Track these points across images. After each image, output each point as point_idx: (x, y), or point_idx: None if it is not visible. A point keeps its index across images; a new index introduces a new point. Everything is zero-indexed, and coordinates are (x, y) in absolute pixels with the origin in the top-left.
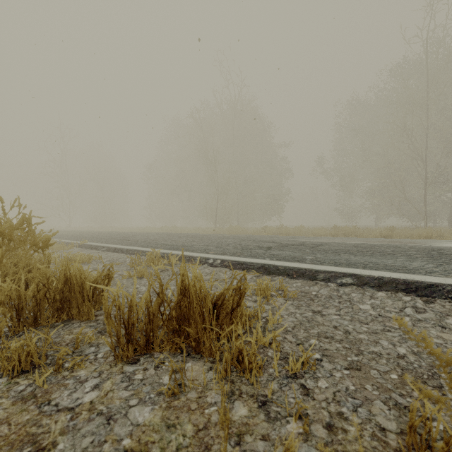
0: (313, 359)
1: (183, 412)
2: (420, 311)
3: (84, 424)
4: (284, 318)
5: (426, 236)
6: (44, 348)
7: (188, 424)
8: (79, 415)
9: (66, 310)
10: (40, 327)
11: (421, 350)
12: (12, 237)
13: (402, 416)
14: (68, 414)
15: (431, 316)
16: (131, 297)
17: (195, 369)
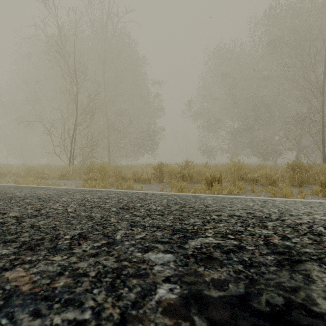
0: None
1: None
2: None
3: None
4: None
5: None
6: None
7: None
8: None
9: None
10: None
11: None
12: None
13: None
14: None
15: None
16: None
17: None
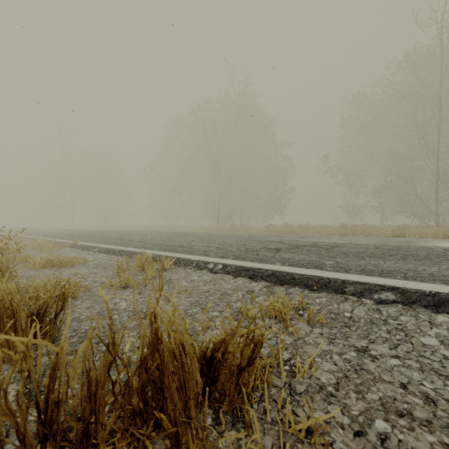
0: None
1: None
2: None
3: None
4: (318, 364)
5: (443, 235)
6: None
7: None
8: None
9: None
10: None
11: None
12: None
13: None
14: None
15: None
16: (58, 353)
17: None
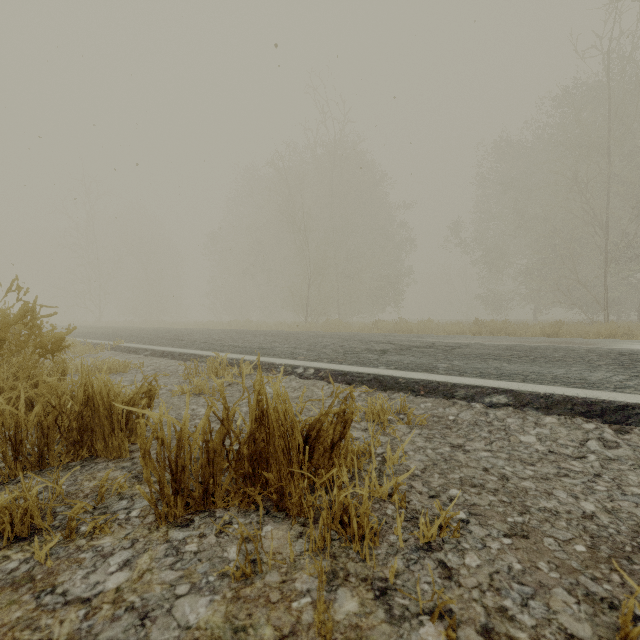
0: (456, 519)
1: (259, 606)
2: (610, 446)
3: (105, 625)
4: (410, 456)
5: (608, 334)
6: (50, 503)
7: (267, 626)
8: (98, 611)
9: (86, 443)
10: (48, 469)
11: (617, 506)
12: (7, 336)
13: (598, 614)
14: (82, 609)
15: (627, 452)
16: (181, 426)
17: (278, 536)
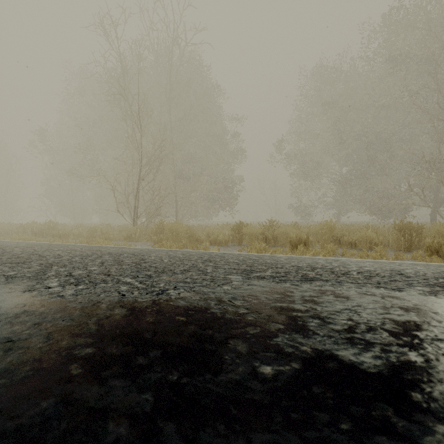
0: None
1: None
2: None
3: None
4: None
5: None
6: None
7: None
8: None
9: None
10: None
11: None
12: None
13: None
14: None
15: None
16: None
17: None
